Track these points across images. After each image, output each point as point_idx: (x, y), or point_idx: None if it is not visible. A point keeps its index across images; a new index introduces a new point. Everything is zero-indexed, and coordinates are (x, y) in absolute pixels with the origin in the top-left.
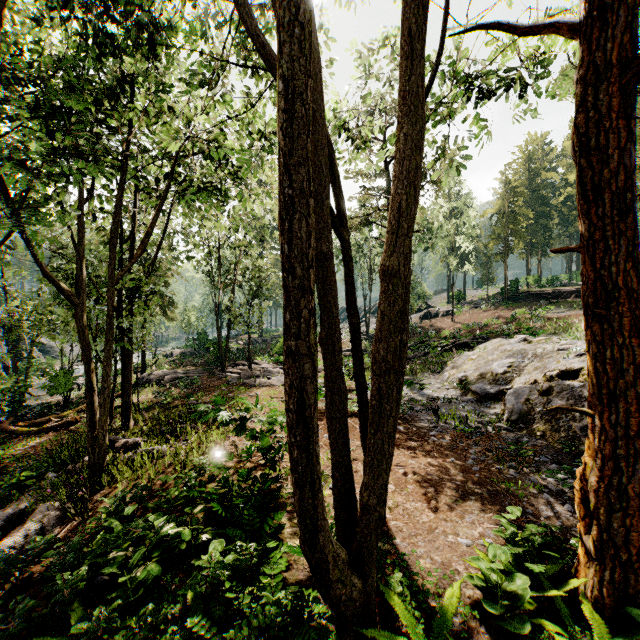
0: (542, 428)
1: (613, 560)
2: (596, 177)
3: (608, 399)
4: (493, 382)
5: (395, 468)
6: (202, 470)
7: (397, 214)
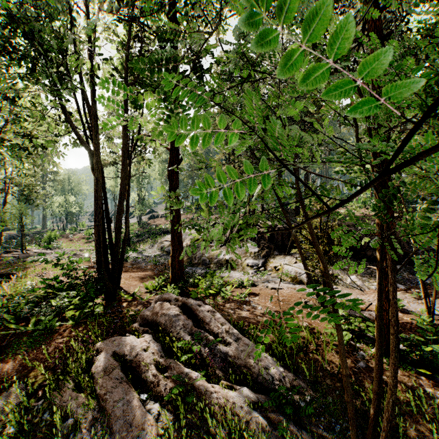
0: (185, 259)
1: (173, 272)
2: (171, 186)
3: (173, 237)
4: None
5: (126, 276)
6: (33, 286)
7: (121, 194)
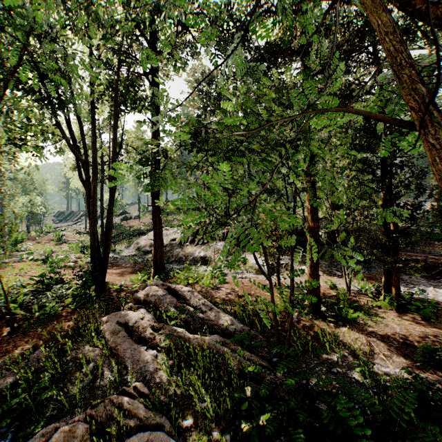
0: None
1: (155, 267)
2: (154, 192)
3: (155, 236)
4: (151, 246)
5: (108, 273)
6: (22, 283)
7: (111, 199)
